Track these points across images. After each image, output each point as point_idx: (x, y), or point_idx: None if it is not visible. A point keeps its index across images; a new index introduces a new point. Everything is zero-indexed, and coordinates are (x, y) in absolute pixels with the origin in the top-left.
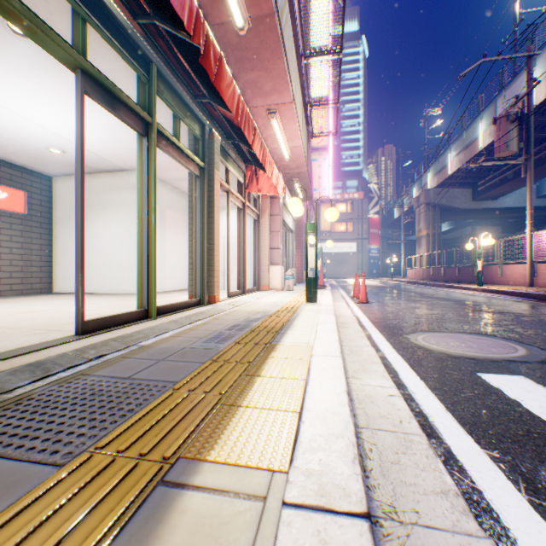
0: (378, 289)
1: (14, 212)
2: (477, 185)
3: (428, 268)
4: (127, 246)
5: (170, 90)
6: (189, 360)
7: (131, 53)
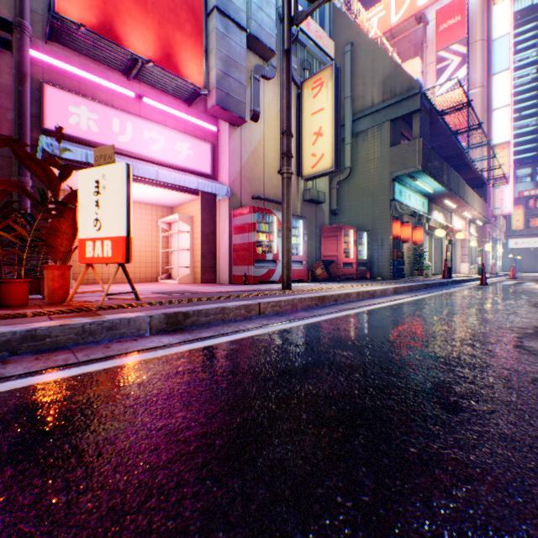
0: None
1: None
2: None
3: None
4: None
5: None
6: None
7: None
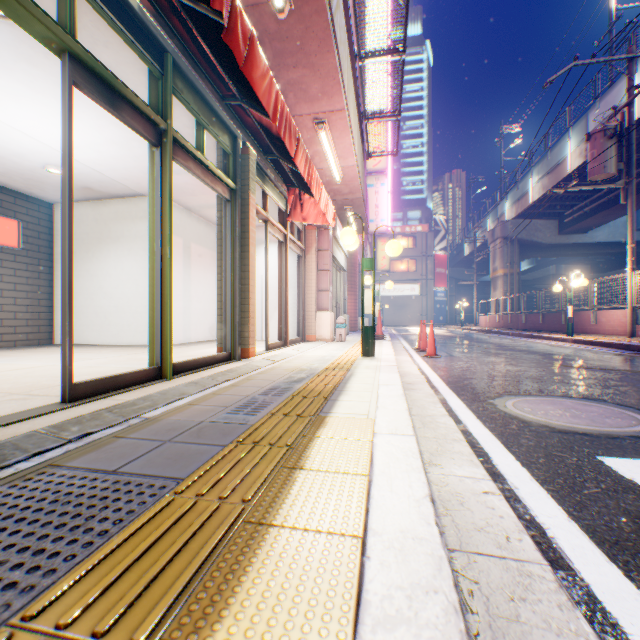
0: (447, 340)
1: (6, 246)
2: (563, 216)
3: (505, 314)
4: (143, 287)
5: (191, 90)
6: (206, 441)
7: (139, 38)
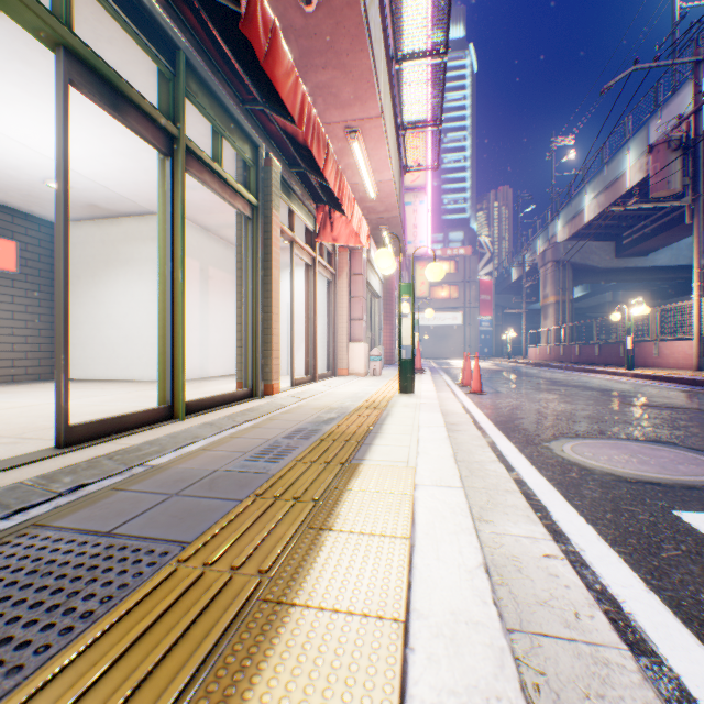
0: (493, 374)
1: (2, 270)
2: (621, 237)
3: (557, 345)
4: (156, 316)
5: (207, 93)
6: (219, 495)
7: (147, 32)
